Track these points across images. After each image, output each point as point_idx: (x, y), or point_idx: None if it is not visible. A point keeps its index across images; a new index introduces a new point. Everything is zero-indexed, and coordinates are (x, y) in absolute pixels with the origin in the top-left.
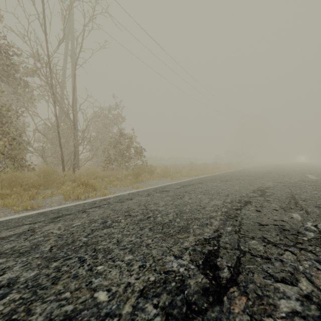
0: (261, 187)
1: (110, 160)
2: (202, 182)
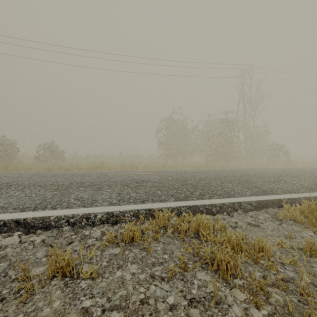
0: None
1: (267, 158)
2: None
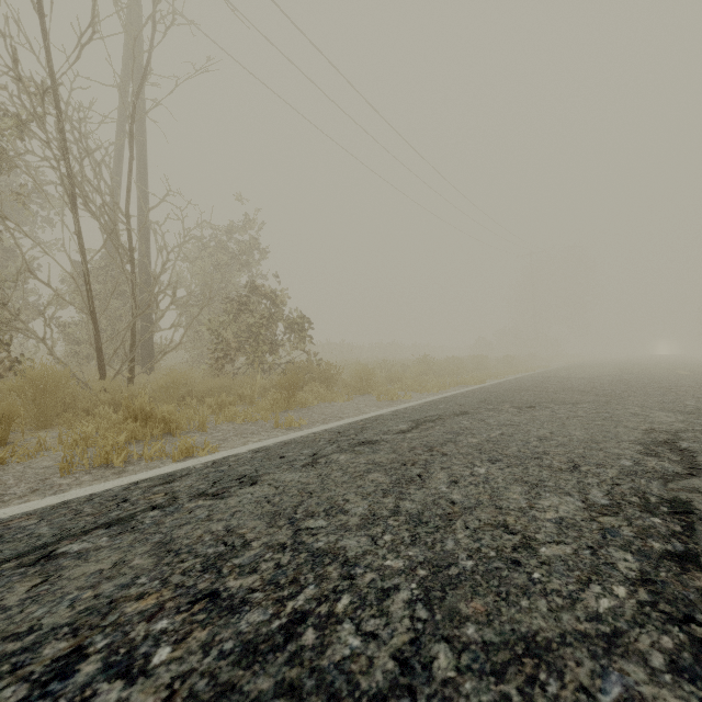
0: (655, 432)
1: (227, 350)
2: (467, 411)
